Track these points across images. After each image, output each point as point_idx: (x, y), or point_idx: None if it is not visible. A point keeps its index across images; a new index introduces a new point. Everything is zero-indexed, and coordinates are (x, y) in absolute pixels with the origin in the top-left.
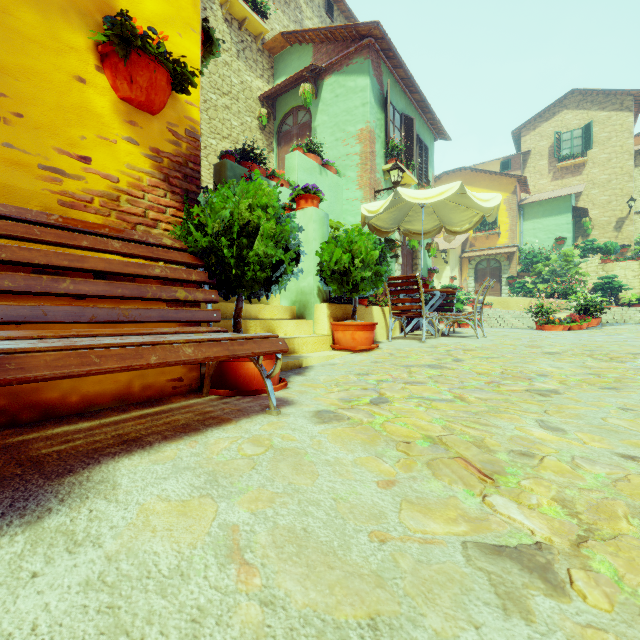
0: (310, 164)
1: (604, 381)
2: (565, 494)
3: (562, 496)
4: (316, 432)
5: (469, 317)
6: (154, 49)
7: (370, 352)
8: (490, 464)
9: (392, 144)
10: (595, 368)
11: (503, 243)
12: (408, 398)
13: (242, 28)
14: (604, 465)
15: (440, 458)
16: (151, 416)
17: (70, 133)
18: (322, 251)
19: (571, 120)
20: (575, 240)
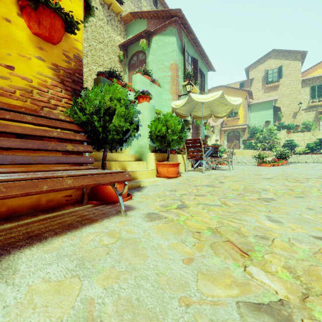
0: (145, 80)
1: (295, 193)
2: (289, 263)
3: (288, 265)
4: (147, 227)
5: (226, 160)
6: (53, 5)
7: (176, 178)
8: (245, 245)
9: (187, 72)
10: (290, 186)
11: (241, 123)
12: (197, 204)
13: (110, 8)
14: (306, 243)
15: (217, 242)
16: (50, 219)
17: (0, 51)
18: (151, 125)
19: (272, 64)
20: (274, 122)
